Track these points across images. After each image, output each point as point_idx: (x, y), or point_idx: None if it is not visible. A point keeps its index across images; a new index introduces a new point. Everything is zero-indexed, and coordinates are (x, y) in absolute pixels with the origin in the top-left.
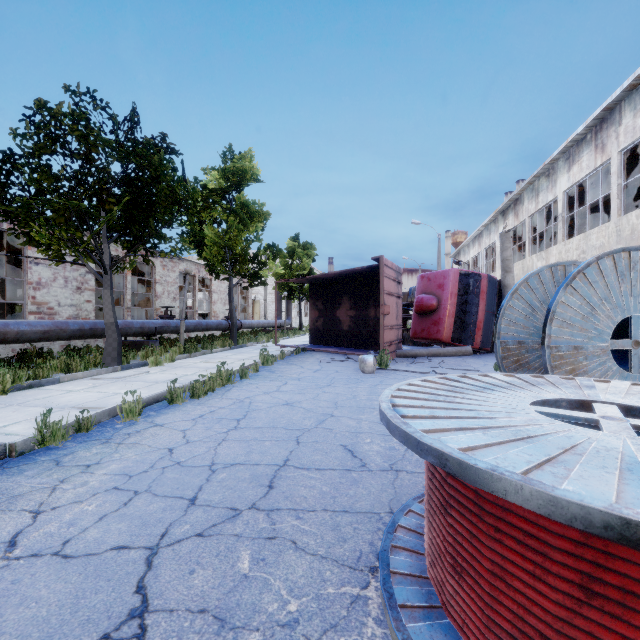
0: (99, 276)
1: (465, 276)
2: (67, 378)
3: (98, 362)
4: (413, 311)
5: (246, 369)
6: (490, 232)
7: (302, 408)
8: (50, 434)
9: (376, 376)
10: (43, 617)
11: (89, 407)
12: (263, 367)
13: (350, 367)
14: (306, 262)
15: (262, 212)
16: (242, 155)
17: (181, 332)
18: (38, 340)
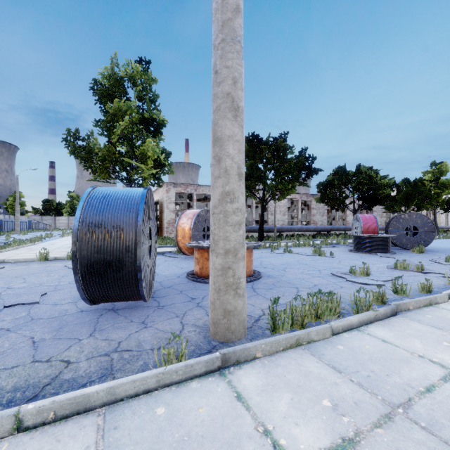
0: None
1: None
2: None
3: None
4: None
5: None
6: None
7: None
8: None
9: None
10: (447, 241)
11: None
12: None
13: None
14: None
15: None
16: (441, 165)
17: None
18: None
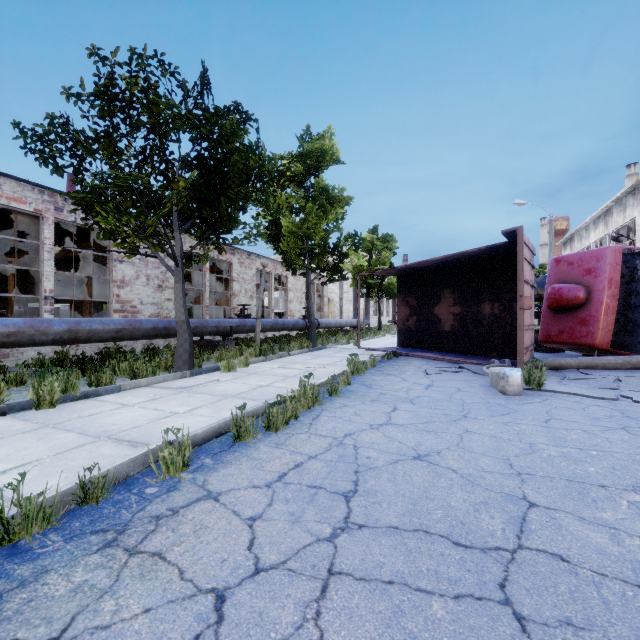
0: (170, 269)
1: (626, 257)
2: (129, 385)
3: (169, 365)
4: (543, 306)
5: (337, 383)
6: (625, 207)
7: (453, 472)
8: (23, 518)
9: (529, 401)
10: None
11: (128, 440)
12: (353, 378)
13: (473, 382)
14: (386, 256)
15: (343, 197)
16: (321, 135)
17: (257, 332)
18: (111, 339)
